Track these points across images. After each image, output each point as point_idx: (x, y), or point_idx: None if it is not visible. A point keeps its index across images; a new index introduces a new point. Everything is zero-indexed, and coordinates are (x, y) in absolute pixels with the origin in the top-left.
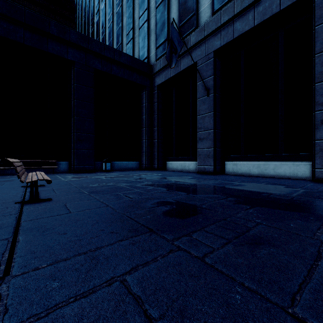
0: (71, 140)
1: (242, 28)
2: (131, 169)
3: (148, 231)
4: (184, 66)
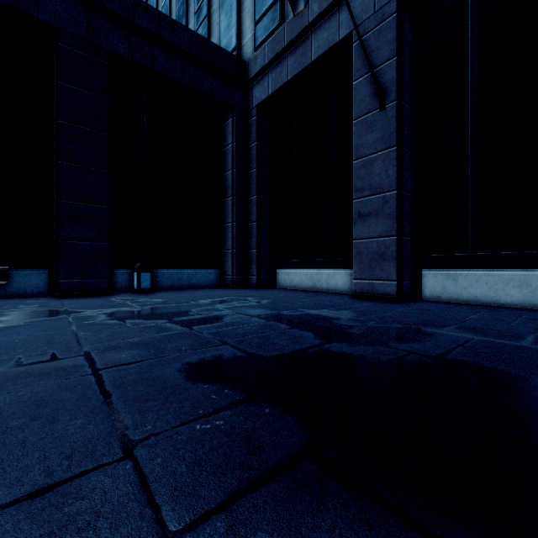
0: (54, 218)
1: None
2: (201, 286)
3: None
4: (319, 49)
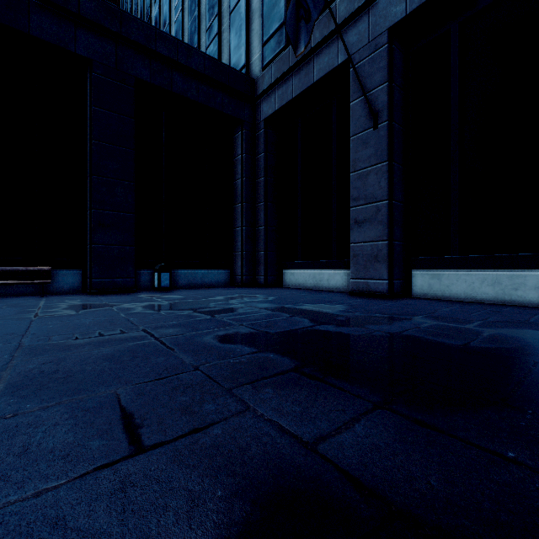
0: (87, 225)
1: None
2: (213, 286)
3: None
4: (321, 71)
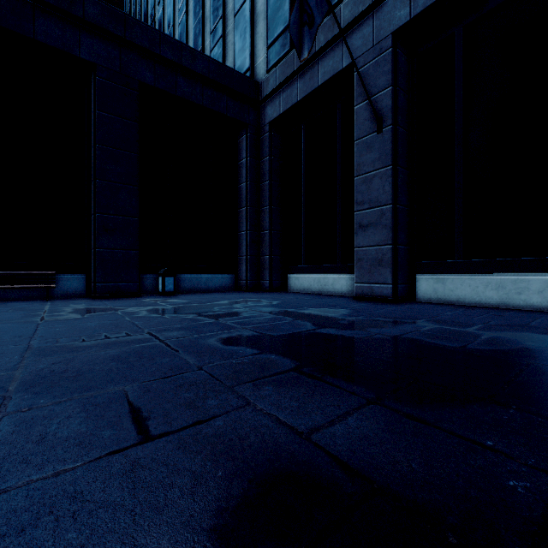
0: (91, 229)
1: None
2: (218, 290)
3: None
4: (325, 75)
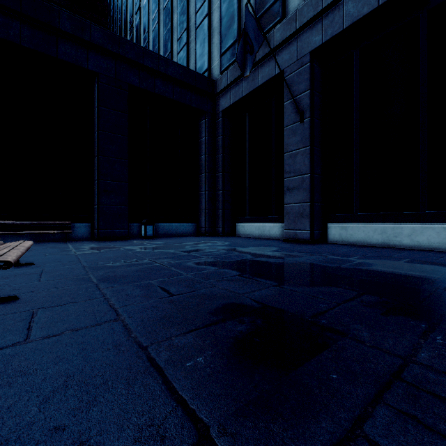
0: (94, 191)
1: (357, 11)
2: (184, 235)
3: (193, 443)
4: (263, 78)
